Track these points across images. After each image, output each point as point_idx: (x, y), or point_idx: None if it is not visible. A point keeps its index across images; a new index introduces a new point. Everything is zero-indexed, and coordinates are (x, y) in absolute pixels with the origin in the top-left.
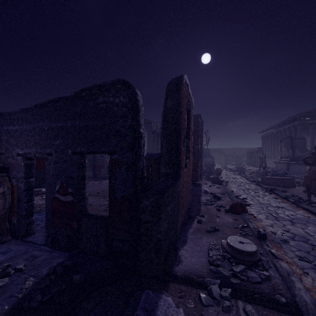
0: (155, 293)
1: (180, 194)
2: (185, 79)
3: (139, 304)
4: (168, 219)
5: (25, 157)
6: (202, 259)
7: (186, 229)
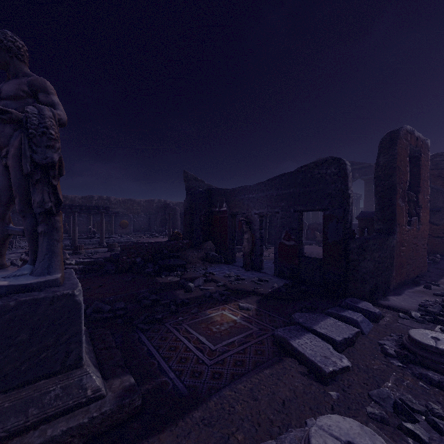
0: (359, 299)
1: (396, 251)
2: (405, 130)
3: (347, 299)
4: (375, 263)
5: (259, 215)
6: (413, 305)
7: (404, 288)
